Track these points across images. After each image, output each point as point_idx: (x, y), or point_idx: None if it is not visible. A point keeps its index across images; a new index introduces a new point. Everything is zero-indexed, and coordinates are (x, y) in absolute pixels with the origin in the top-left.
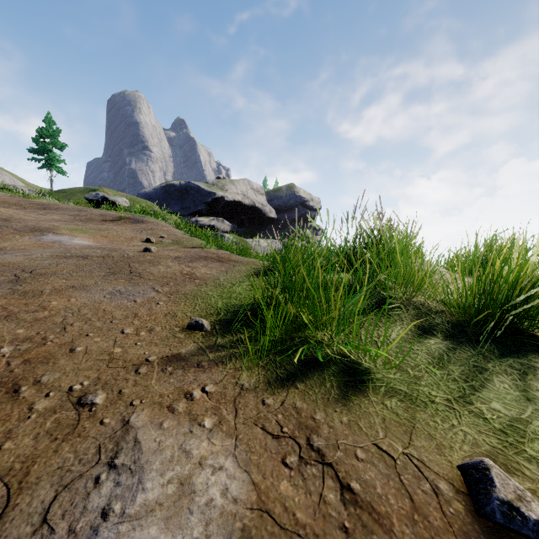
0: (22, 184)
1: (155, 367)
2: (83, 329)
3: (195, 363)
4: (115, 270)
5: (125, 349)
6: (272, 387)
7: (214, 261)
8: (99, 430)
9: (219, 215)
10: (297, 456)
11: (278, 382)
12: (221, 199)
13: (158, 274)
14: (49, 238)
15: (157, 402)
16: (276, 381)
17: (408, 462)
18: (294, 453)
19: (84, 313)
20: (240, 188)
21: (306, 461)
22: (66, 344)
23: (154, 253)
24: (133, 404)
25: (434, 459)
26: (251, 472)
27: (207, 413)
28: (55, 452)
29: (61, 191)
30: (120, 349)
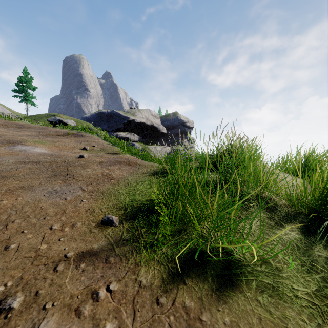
0: (9, 111)
1: (71, 264)
2: (21, 226)
3: (104, 258)
4: (56, 173)
5: (49, 246)
6: (165, 283)
7: (125, 165)
8: None
9: (131, 131)
10: None
11: (169, 278)
12: (132, 121)
13: (86, 176)
14: (18, 148)
15: (66, 304)
16: (168, 277)
17: None
18: None
19: (25, 211)
20: (144, 114)
21: None
22: (3, 242)
23: (86, 158)
24: (45, 308)
25: None
26: None
27: (109, 317)
28: None
29: (33, 116)
30: (46, 246)
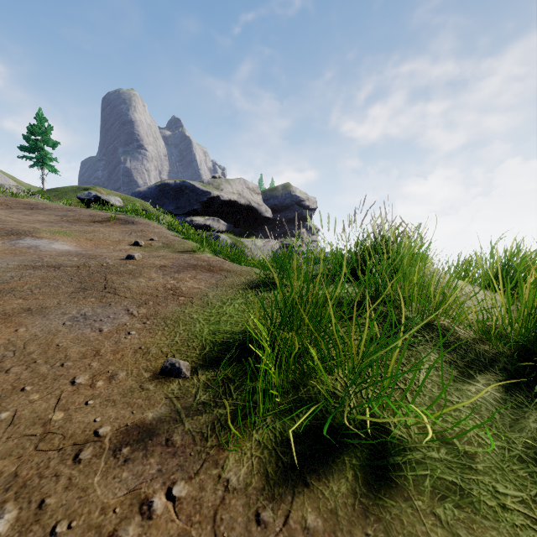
0: (13, 182)
1: (105, 448)
2: (20, 379)
3: (164, 437)
4: (87, 285)
5: (68, 414)
6: (270, 484)
7: (204, 271)
8: None
9: (214, 214)
10: None
11: (279, 473)
12: (216, 198)
13: (137, 290)
14: (25, 243)
15: (94, 524)
16: (276, 471)
17: None
18: None
19: (30, 351)
20: (236, 187)
21: None
22: None
23: (138, 260)
24: (55, 532)
25: None
26: None
27: None
28: None
29: (53, 190)
30: (62, 414)
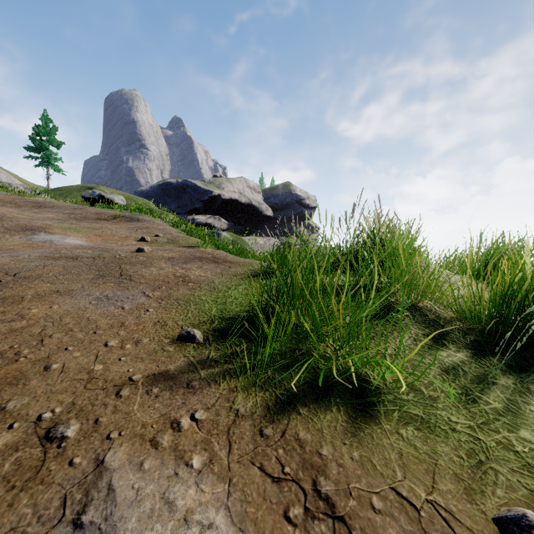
0: (19, 181)
1: (139, 388)
2: (63, 342)
3: (185, 382)
4: (105, 273)
5: (106, 366)
6: (271, 413)
7: (209, 262)
8: (67, 474)
9: (216, 213)
10: (302, 506)
11: (278, 406)
12: (217, 197)
13: (150, 277)
14: (40, 238)
15: (138, 434)
16: (276, 405)
17: (434, 514)
18: (298, 503)
19: (66, 322)
20: (237, 186)
21: (312, 514)
22: (40, 361)
23: (147, 253)
24: (110, 437)
25: (464, 509)
26: (247, 532)
27: (196, 449)
28: (9, 506)
29: (58, 189)
30: (102, 366)
